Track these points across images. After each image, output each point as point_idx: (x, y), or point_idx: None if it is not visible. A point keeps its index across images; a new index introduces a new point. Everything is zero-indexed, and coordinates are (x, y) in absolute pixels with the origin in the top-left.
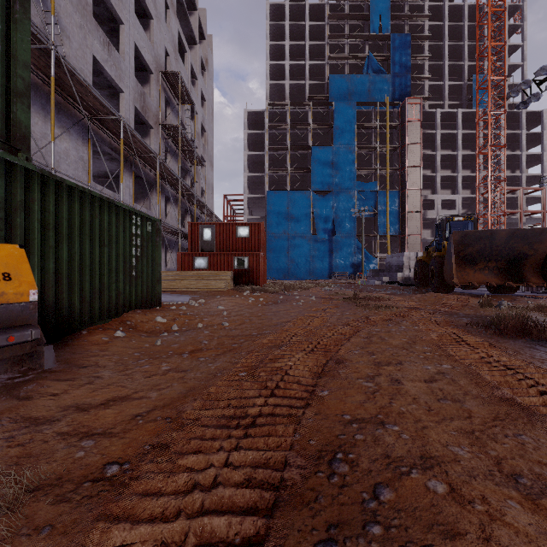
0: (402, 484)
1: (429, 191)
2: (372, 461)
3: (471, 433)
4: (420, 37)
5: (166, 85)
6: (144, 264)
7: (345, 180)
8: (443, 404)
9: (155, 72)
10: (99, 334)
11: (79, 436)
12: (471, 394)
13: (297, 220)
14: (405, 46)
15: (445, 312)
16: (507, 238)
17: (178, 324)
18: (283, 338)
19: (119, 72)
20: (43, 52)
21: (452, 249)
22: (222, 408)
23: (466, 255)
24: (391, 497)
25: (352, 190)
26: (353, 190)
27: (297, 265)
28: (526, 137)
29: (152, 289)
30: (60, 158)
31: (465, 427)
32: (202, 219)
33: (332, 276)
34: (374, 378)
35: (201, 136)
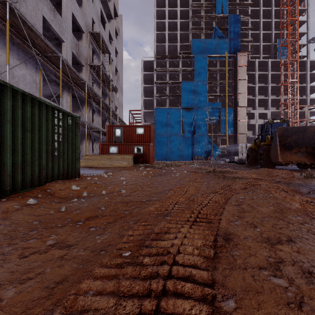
0: None
1: (251, 108)
2: None
3: None
4: (246, 16)
5: (92, 40)
6: (66, 147)
7: (201, 101)
8: None
9: (85, 32)
10: (13, 202)
11: None
12: None
13: (172, 125)
14: (237, 22)
15: (282, 182)
16: (314, 131)
17: (88, 191)
18: (167, 206)
19: (61, 29)
20: (2, 4)
21: (277, 139)
22: None
23: (285, 144)
24: None
25: (205, 107)
26: (206, 107)
27: (172, 152)
28: (309, 75)
29: (72, 165)
30: (19, 80)
31: None
32: (116, 124)
33: (194, 158)
34: (279, 267)
35: (115, 74)
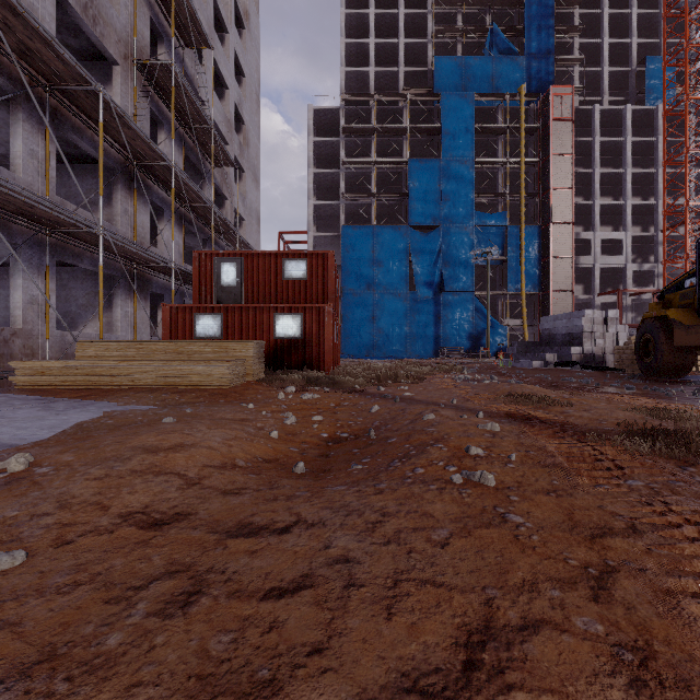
0: None
1: (580, 228)
2: None
3: None
4: (568, 1)
5: None
6: None
7: (459, 210)
8: None
9: None
10: None
11: None
12: None
13: (386, 269)
14: (546, 14)
15: None
16: None
17: None
18: None
19: None
20: None
21: None
22: None
23: None
24: None
25: (469, 224)
26: (470, 224)
27: (386, 336)
28: None
29: None
30: None
31: None
32: None
33: (440, 353)
34: None
35: (237, 132)
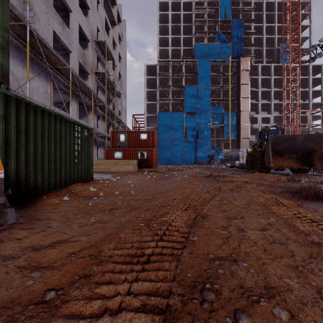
0: (254, 310)
1: (254, 112)
2: (231, 291)
3: (296, 268)
4: (249, 21)
5: (97, 48)
6: (83, 155)
7: (204, 106)
8: (273, 246)
9: (91, 41)
10: (53, 198)
11: (31, 269)
12: (291, 239)
13: (175, 129)
14: (240, 26)
15: (267, 184)
16: (303, 139)
17: (103, 192)
18: (167, 201)
19: (69, 40)
20: (22, 27)
21: (270, 147)
22: (128, 249)
23: (278, 150)
24: (247, 321)
25: (208, 111)
26: (209, 111)
27: (175, 156)
28: (312, 80)
29: (88, 170)
30: (33, 91)
31: (291, 263)
32: (119, 129)
33: (197, 163)
34: (227, 227)
35: (118, 79)
